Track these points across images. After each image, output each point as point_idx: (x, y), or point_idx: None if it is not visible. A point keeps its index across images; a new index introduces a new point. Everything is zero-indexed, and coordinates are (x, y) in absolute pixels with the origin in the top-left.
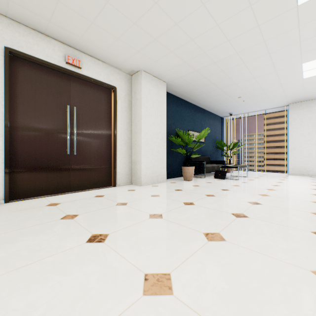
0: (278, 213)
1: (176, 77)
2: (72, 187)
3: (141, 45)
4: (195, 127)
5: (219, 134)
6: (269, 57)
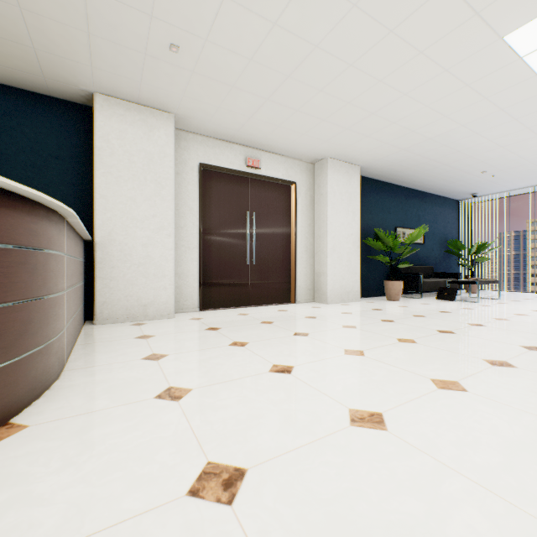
0: (499, 333)
1: (374, 159)
2: (251, 301)
3: (329, 135)
4: (407, 221)
5: (454, 229)
6: (518, 122)
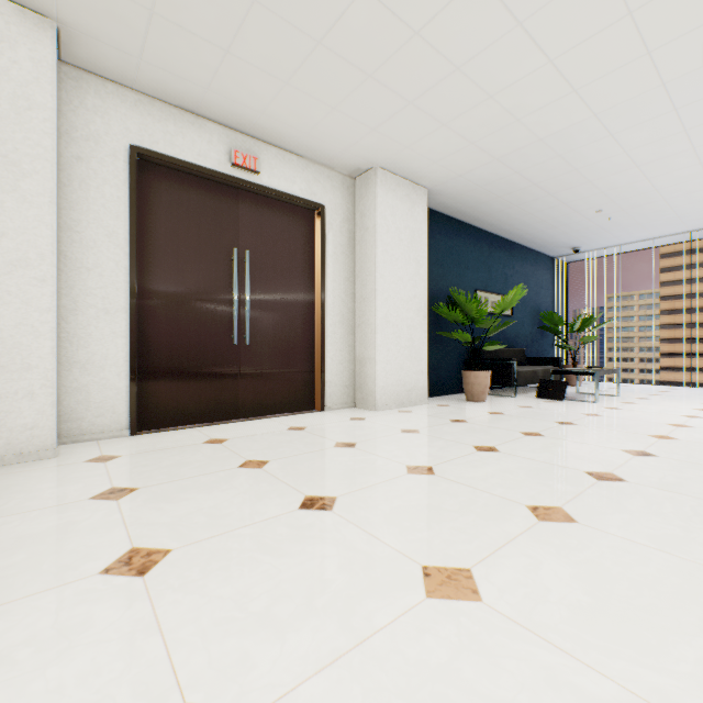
0: (699, 475)
1: (450, 177)
2: (242, 410)
3: (380, 116)
4: (491, 282)
5: (548, 297)
6: (676, 116)
